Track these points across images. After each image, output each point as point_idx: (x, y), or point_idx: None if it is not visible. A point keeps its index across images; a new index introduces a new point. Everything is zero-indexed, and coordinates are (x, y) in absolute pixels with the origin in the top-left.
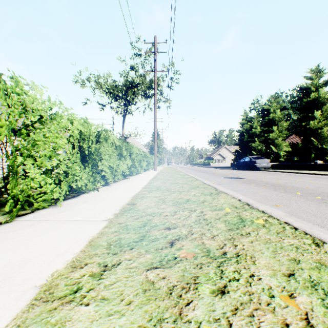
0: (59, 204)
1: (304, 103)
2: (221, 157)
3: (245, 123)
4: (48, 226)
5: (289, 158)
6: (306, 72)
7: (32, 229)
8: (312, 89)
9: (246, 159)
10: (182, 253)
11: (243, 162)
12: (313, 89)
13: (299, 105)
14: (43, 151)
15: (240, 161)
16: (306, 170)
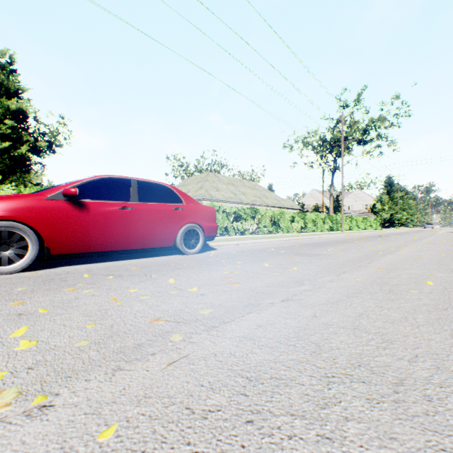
0: (265, 234)
1: None
2: None
3: None
4: (264, 235)
5: None
6: None
7: (261, 235)
8: None
9: None
10: (278, 236)
11: None
12: None
13: None
14: (263, 222)
15: None
16: None
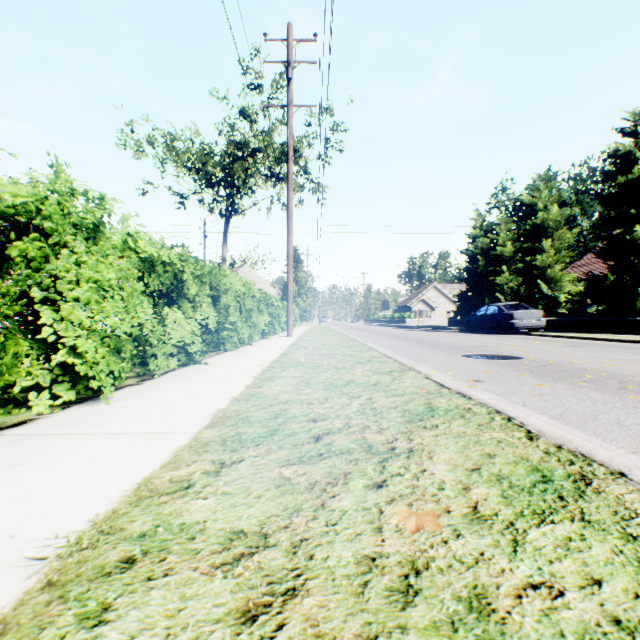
0: None
1: (619, 187)
2: (426, 307)
3: (480, 236)
4: None
5: (578, 307)
6: (621, 118)
7: None
8: (637, 156)
9: (489, 310)
10: None
11: (482, 316)
12: (638, 155)
13: (591, 199)
14: None
15: (475, 313)
16: (625, 334)
